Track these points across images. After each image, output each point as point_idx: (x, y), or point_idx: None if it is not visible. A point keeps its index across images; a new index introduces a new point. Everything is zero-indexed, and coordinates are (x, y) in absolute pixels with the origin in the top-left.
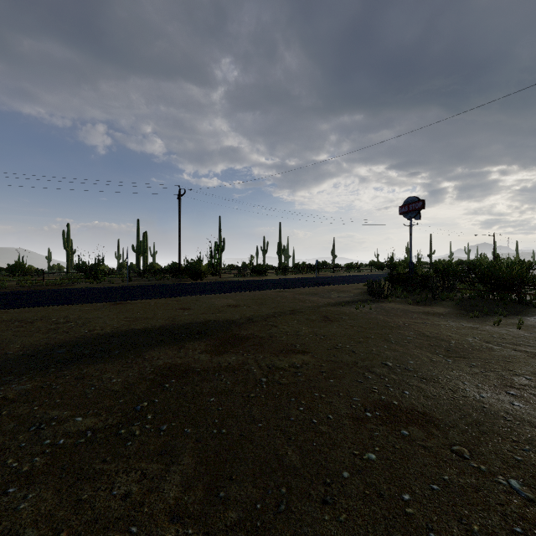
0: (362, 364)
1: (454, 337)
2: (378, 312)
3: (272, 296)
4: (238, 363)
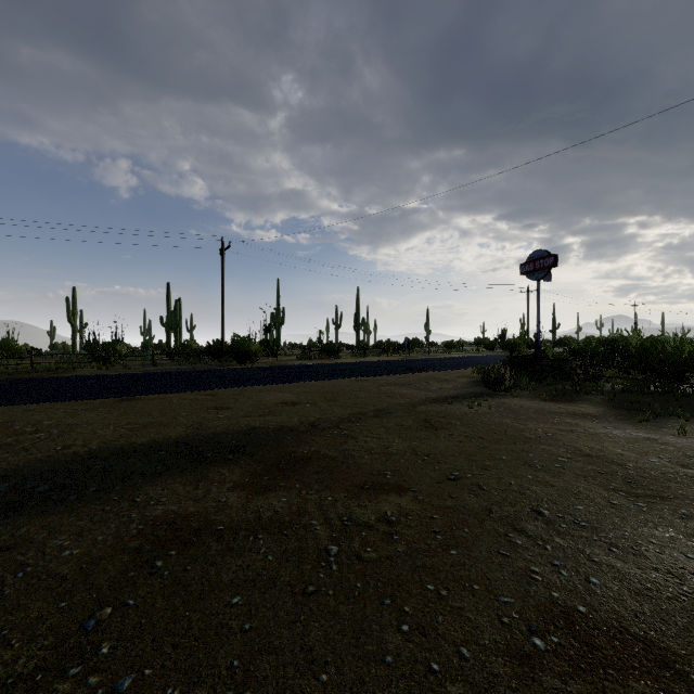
0: (499, 514)
1: (629, 456)
2: (501, 414)
3: (348, 388)
4: (290, 511)
